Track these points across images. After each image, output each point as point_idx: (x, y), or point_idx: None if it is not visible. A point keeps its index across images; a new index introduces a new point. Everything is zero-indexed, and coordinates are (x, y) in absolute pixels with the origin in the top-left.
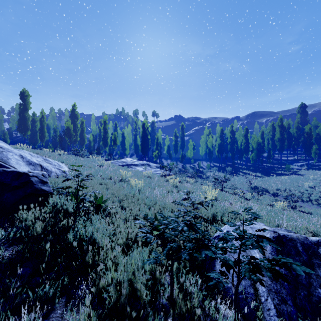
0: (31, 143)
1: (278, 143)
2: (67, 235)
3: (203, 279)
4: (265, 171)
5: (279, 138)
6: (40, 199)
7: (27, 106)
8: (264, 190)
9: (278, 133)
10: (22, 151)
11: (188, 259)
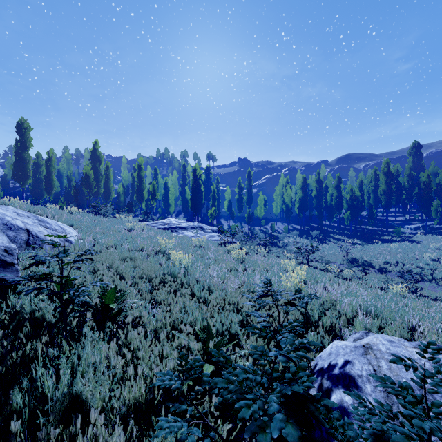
0: (34, 196)
1: (383, 197)
2: (11, 396)
3: None
4: (365, 237)
5: (384, 190)
6: None
7: (26, 143)
8: (366, 264)
9: (383, 183)
10: (4, 208)
11: None
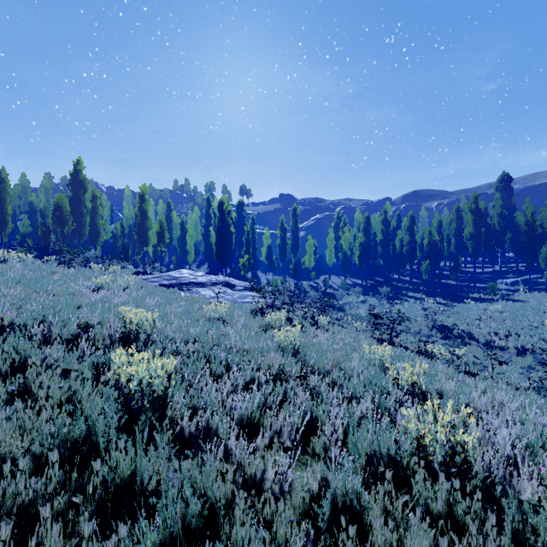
0: None
1: (470, 243)
2: None
3: None
4: (448, 294)
5: (471, 233)
6: None
7: None
8: (464, 336)
9: (469, 223)
10: None
11: None
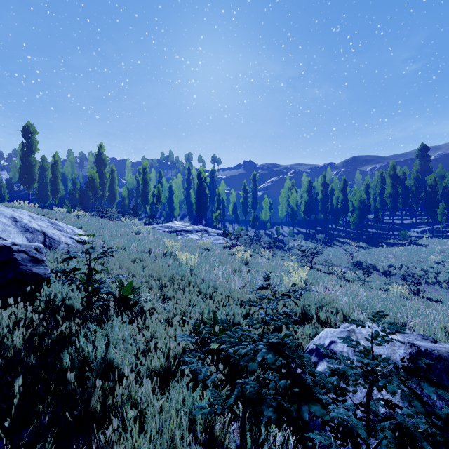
0: (40, 200)
1: (389, 200)
2: (62, 357)
3: (299, 436)
4: (371, 240)
5: (390, 193)
6: (29, 289)
7: (33, 146)
8: (370, 267)
9: (389, 186)
10: (19, 212)
11: (277, 422)
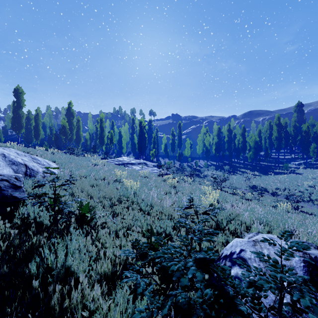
0: (26, 141)
1: (276, 142)
2: (29, 266)
3: None
4: (262, 170)
5: (276, 137)
6: (9, 209)
7: (21, 103)
8: (263, 190)
9: (275, 131)
10: (8, 150)
11: None
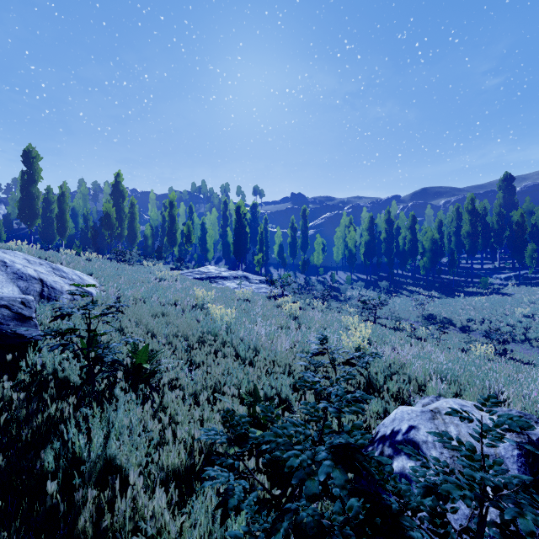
0: (44, 239)
1: (467, 241)
2: (42, 457)
3: None
4: (445, 289)
5: (468, 232)
6: (10, 356)
7: (35, 175)
8: (445, 322)
9: (466, 223)
10: (12, 254)
11: None
